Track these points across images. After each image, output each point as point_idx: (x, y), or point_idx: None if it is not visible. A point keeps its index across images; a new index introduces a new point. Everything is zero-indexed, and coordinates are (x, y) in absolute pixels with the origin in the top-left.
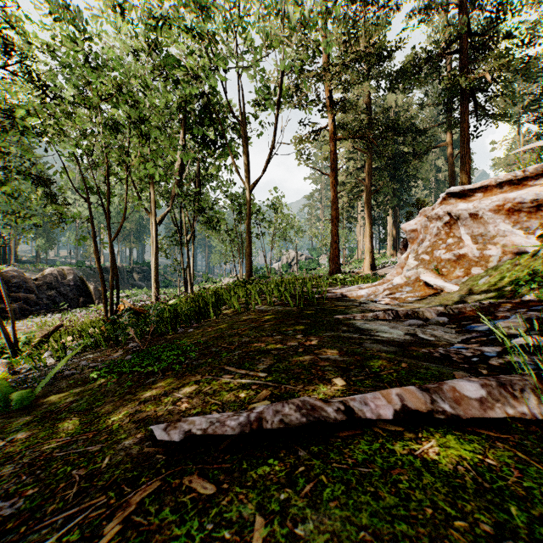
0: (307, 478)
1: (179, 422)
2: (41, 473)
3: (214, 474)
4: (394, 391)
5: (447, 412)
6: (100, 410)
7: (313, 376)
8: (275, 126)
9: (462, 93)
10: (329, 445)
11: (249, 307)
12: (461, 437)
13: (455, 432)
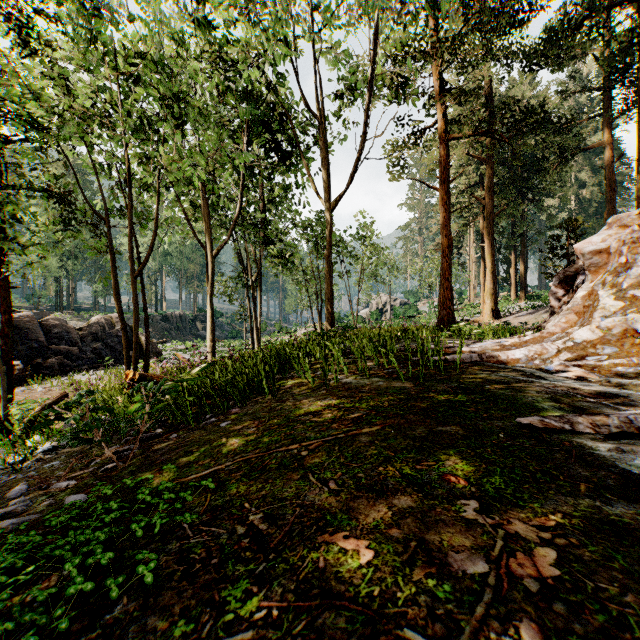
0: None
1: None
2: None
3: None
4: None
5: None
6: None
7: None
8: (365, 119)
9: None
10: None
11: (329, 377)
12: None
13: None
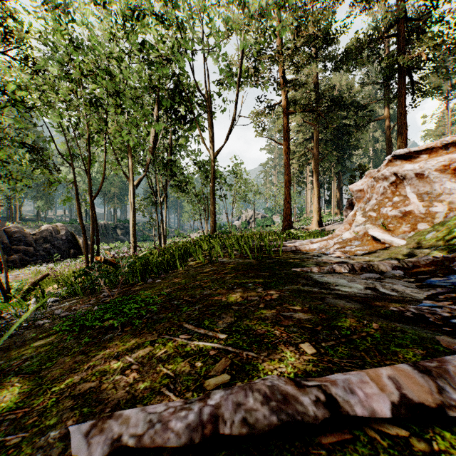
0: None
1: (109, 420)
2: None
3: None
4: (384, 372)
5: None
6: (46, 374)
7: (277, 339)
8: (235, 101)
9: (400, 71)
10: None
11: (213, 259)
12: None
13: None
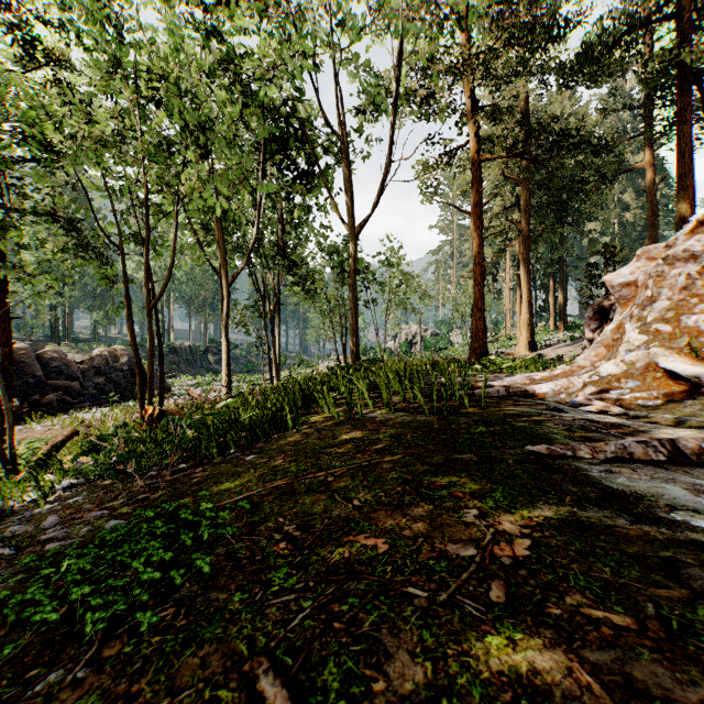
0: None
1: None
2: None
3: None
4: None
5: None
6: None
7: None
8: (392, 140)
9: (680, 79)
10: None
11: (354, 412)
12: None
13: None
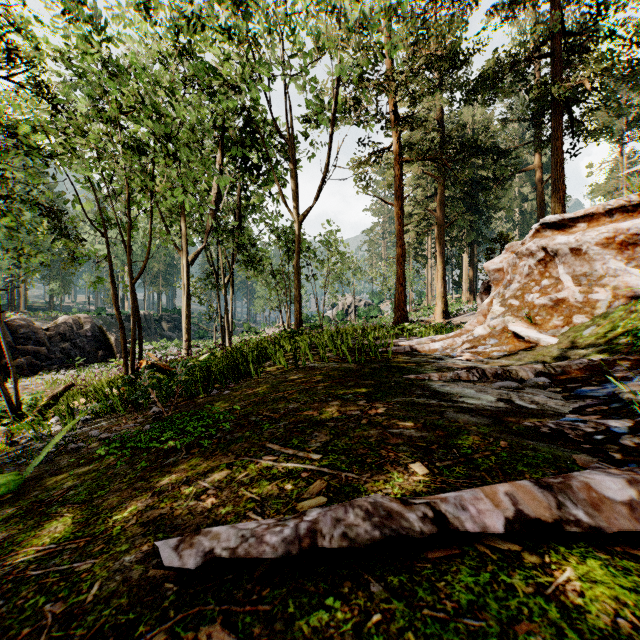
0: (386, 635)
1: (197, 536)
2: (5, 604)
3: (245, 623)
4: (501, 488)
5: (582, 523)
6: (101, 502)
7: (383, 459)
8: (329, 146)
9: (555, 105)
10: (415, 575)
11: (298, 363)
12: (608, 563)
13: (597, 554)
